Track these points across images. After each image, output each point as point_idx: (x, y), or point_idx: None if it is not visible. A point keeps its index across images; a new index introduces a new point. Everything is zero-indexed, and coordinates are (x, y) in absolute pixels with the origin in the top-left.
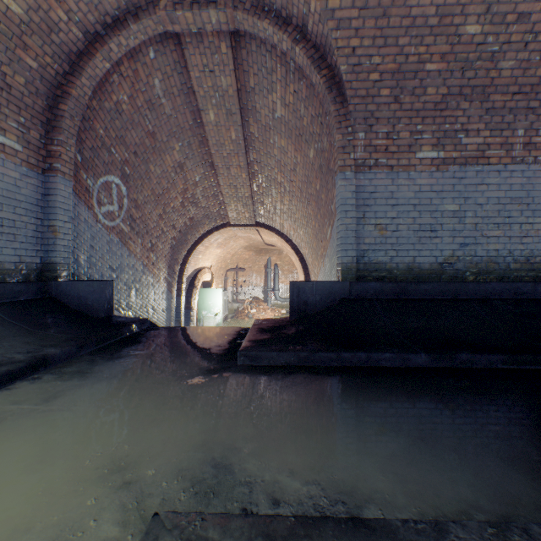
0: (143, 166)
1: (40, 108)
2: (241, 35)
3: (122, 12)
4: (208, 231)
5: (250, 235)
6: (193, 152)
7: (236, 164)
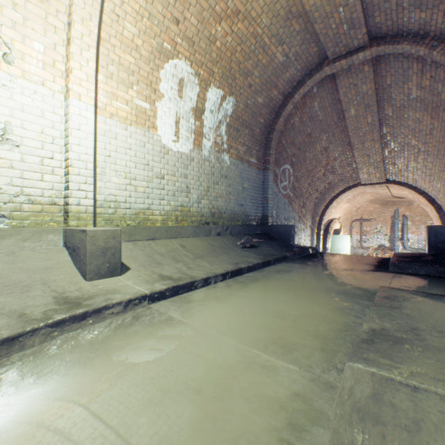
0: (301, 155)
1: (262, 140)
2: (380, 55)
3: (302, 76)
4: (341, 190)
5: (378, 190)
6: (335, 138)
7: (369, 139)
